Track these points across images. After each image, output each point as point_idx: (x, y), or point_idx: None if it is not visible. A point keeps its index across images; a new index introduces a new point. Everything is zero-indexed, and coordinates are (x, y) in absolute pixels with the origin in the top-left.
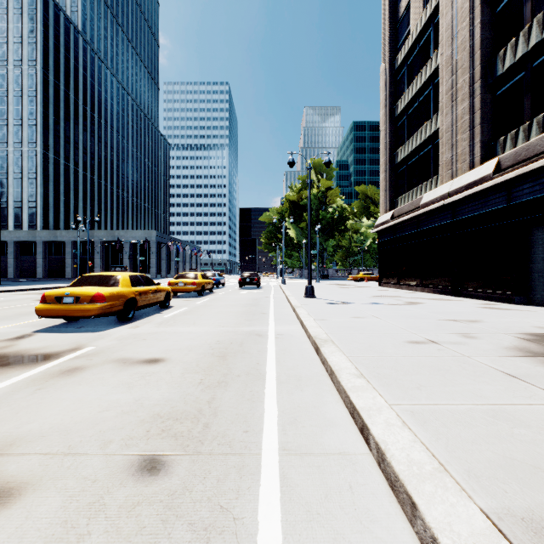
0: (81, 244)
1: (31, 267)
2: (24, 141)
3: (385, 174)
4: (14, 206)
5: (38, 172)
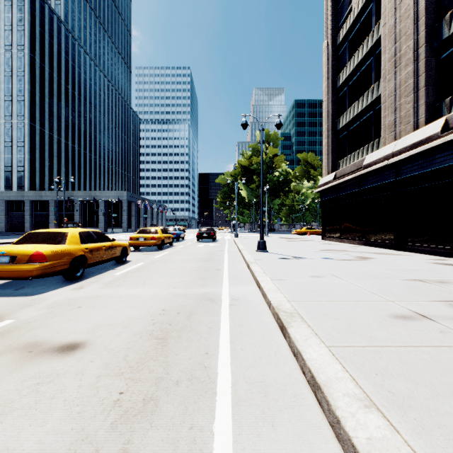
0: (62, 203)
1: (20, 222)
2: (13, 114)
3: (328, 139)
4: (5, 170)
5: (26, 141)
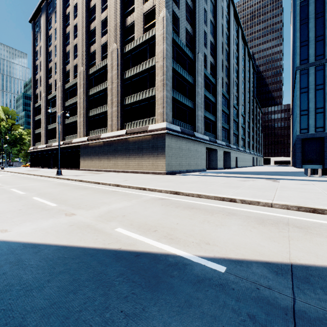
0: None
1: None
2: None
3: (32, 135)
4: None
5: None
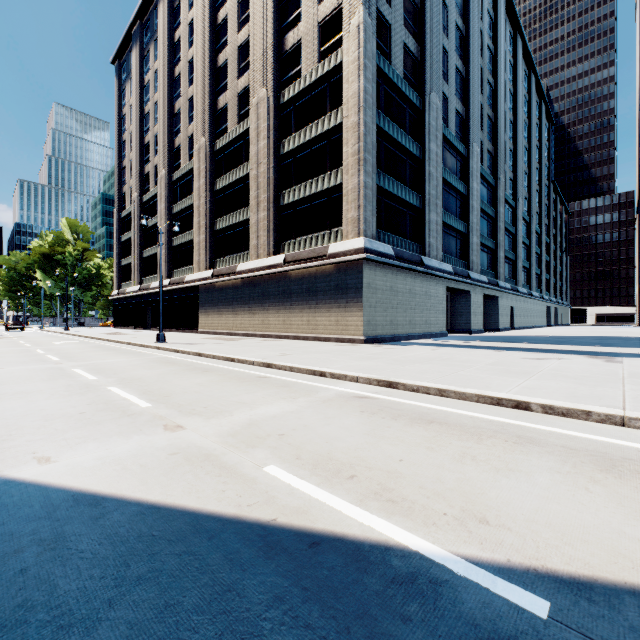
0: None
1: None
2: None
3: (117, 269)
4: None
5: None
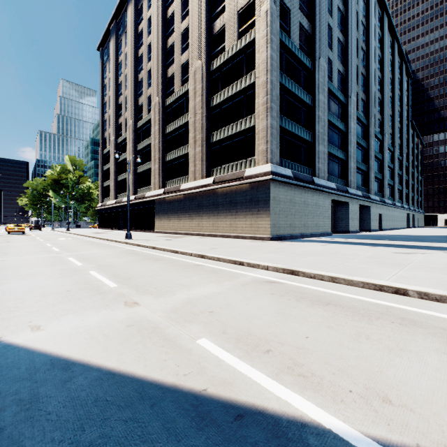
0: None
1: None
2: None
3: (100, 189)
4: None
5: None
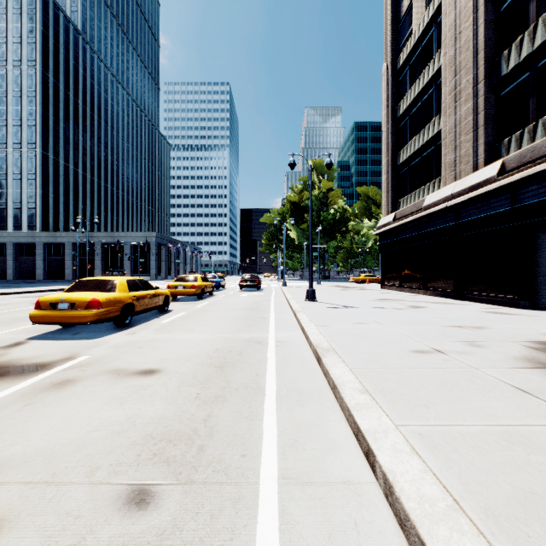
0: (80, 245)
1: (31, 268)
2: (23, 142)
3: (387, 175)
4: (14, 208)
5: (38, 173)
